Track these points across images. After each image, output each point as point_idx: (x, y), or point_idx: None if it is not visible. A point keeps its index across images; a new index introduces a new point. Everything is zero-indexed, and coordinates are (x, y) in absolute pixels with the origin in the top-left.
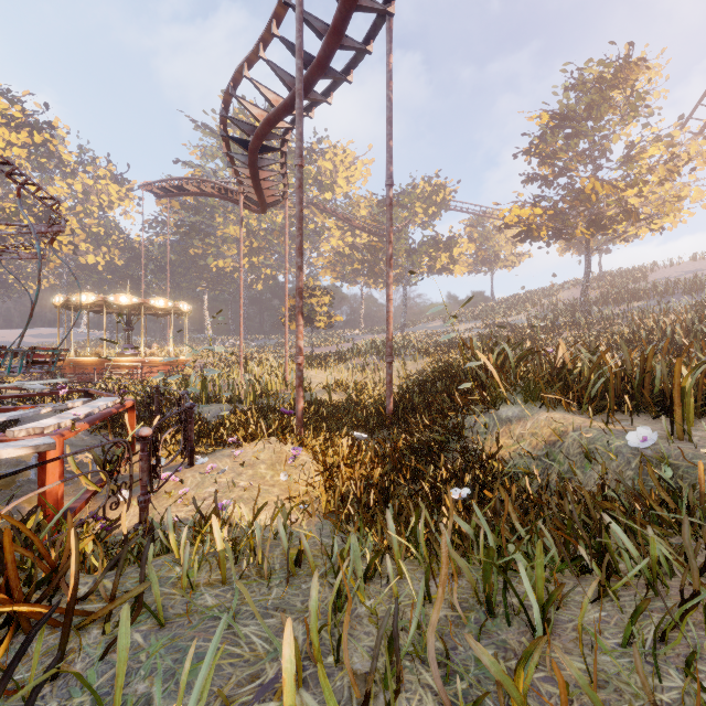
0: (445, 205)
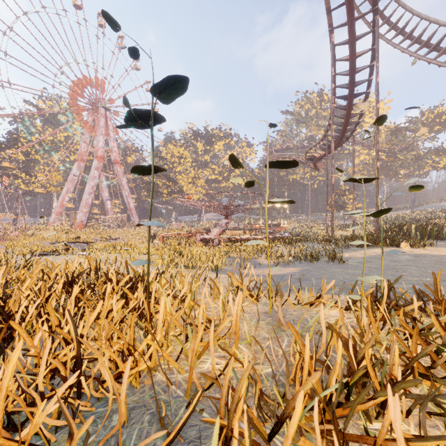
0: None
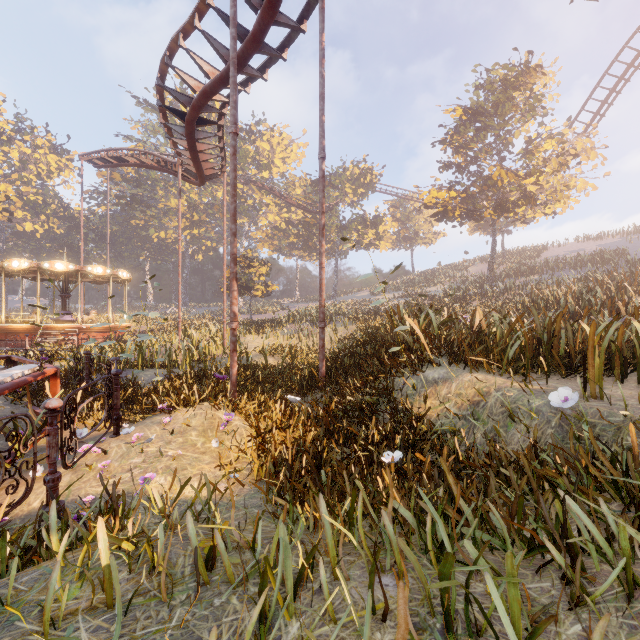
0: (371, 187)
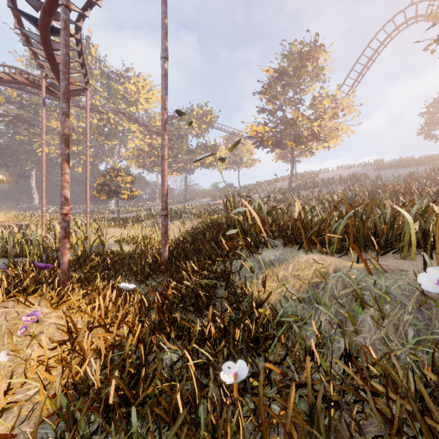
0: (211, 124)
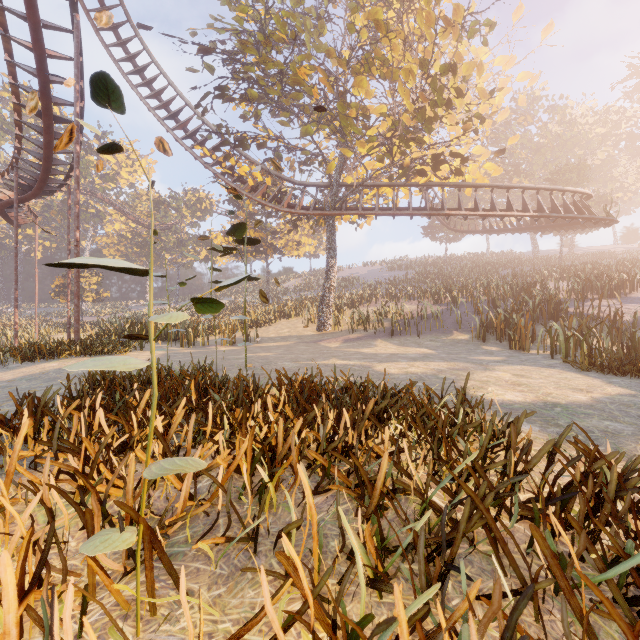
0: (208, 212)
